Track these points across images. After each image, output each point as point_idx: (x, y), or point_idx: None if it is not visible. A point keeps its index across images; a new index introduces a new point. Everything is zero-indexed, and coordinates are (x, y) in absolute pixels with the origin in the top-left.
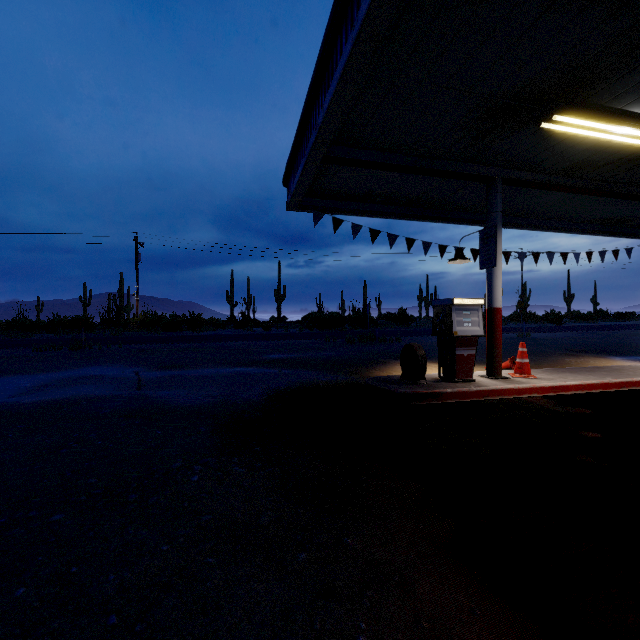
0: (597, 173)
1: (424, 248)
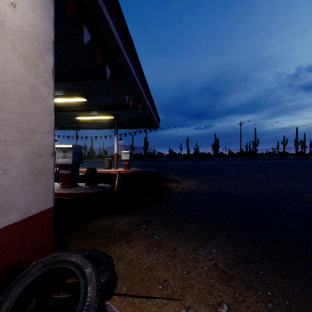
0: (67, 120)
1: (63, 137)
